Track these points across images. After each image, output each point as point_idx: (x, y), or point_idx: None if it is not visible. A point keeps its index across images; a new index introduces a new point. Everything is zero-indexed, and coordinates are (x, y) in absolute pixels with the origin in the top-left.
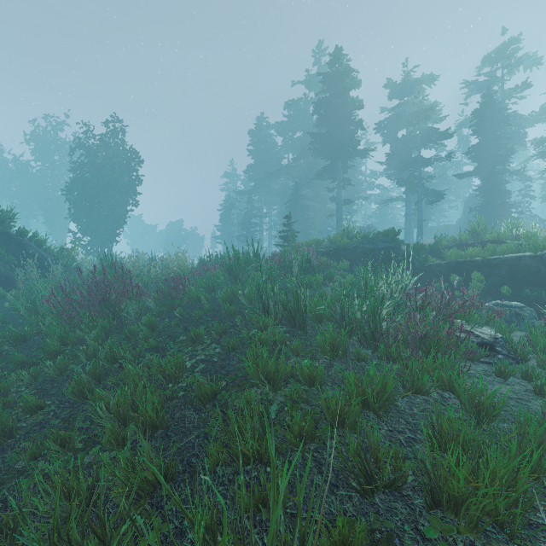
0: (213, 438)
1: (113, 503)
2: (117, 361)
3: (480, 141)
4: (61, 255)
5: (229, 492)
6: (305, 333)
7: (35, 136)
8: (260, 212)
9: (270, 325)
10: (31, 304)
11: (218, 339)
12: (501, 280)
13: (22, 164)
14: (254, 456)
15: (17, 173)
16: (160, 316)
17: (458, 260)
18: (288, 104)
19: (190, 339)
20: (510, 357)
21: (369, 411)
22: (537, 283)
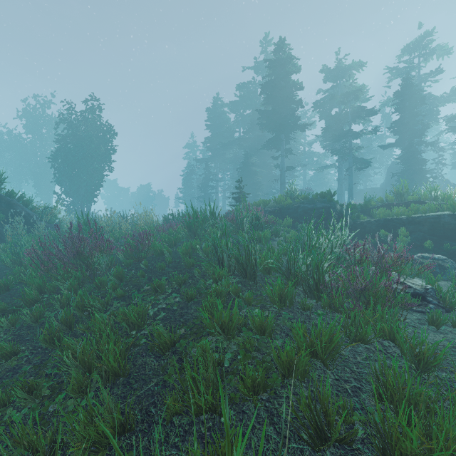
0: (171, 385)
1: (73, 454)
2: (87, 309)
3: (401, 117)
4: (45, 213)
5: (185, 444)
6: (256, 284)
7: (26, 112)
8: (216, 176)
9: (224, 276)
10: (16, 257)
11: (178, 289)
12: (423, 235)
13: (15, 136)
14: (209, 407)
15: (11, 144)
16: (128, 267)
17: (386, 218)
18: (240, 86)
19: (153, 289)
20: (440, 306)
21: (316, 360)
22: (455, 238)
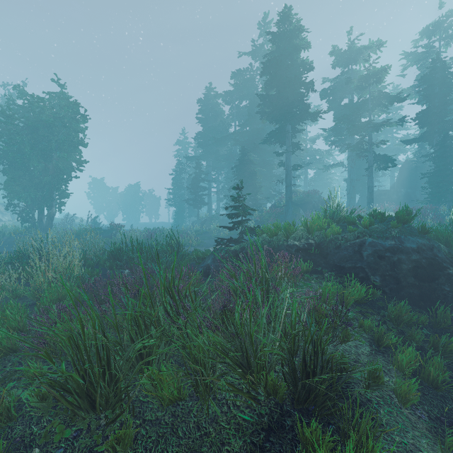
0: None
1: None
2: None
3: (429, 106)
4: None
5: None
6: None
7: None
8: (208, 176)
9: None
10: None
11: None
12: None
13: None
14: None
15: None
16: None
17: None
18: (235, 74)
19: None
20: None
21: None
22: None
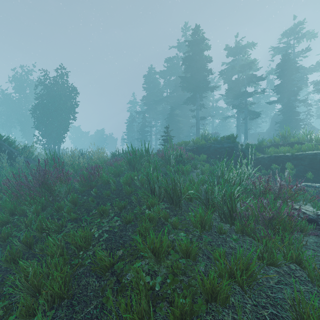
0: (108, 309)
1: None
2: (45, 231)
3: (281, 82)
4: (24, 151)
5: None
6: (181, 210)
7: (15, 78)
8: (150, 124)
9: (155, 203)
10: None
11: (119, 213)
12: (304, 168)
13: (7, 95)
14: None
15: (4, 100)
16: (82, 194)
17: (276, 155)
18: (167, 60)
19: (99, 213)
20: None
21: (235, 283)
22: None
